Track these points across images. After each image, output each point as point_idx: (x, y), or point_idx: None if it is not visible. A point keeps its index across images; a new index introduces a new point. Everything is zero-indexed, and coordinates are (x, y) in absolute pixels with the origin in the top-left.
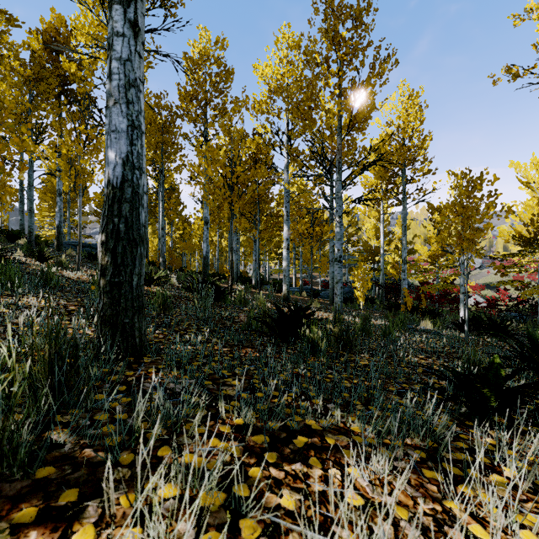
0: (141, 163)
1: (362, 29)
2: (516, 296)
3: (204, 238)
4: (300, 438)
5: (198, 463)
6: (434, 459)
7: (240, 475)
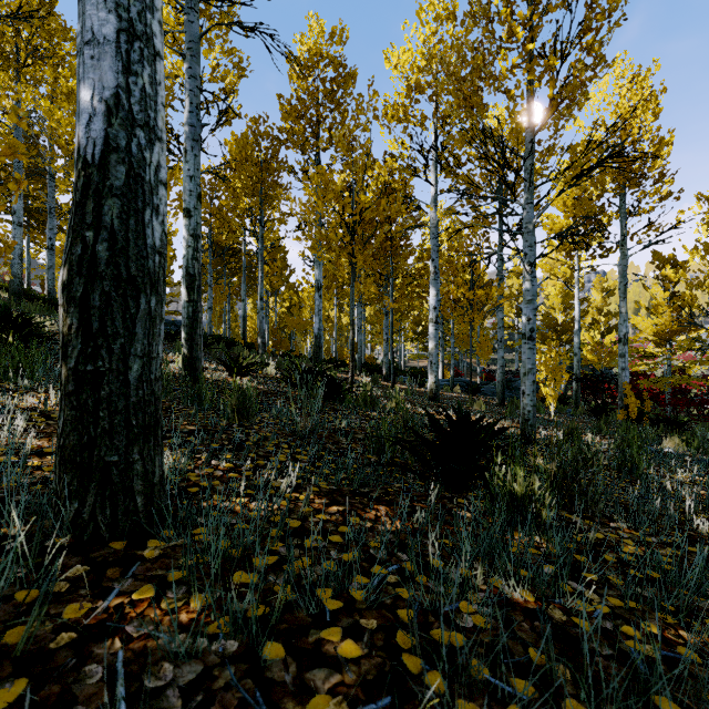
0: (153, 118)
1: None
2: None
3: (315, 310)
4: None
5: None
6: None
7: None
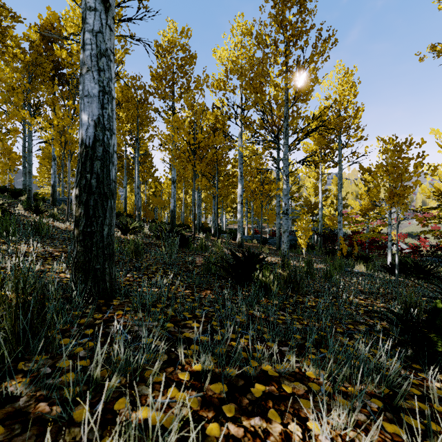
0: (112, 125)
1: (306, 14)
2: (434, 243)
3: (171, 195)
4: (257, 386)
5: (154, 419)
6: (392, 409)
7: (197, 433)
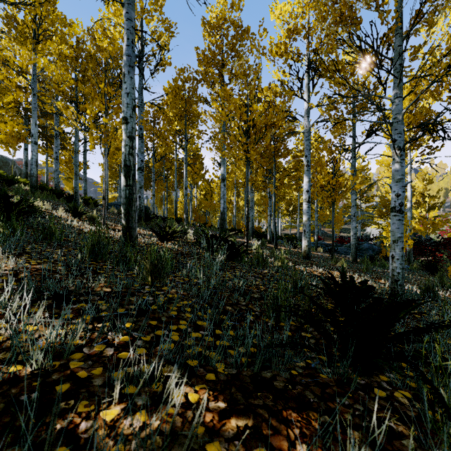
0: None
1: None
2: None
3: (221, 195)
4: None
5: None
6: None
7: None
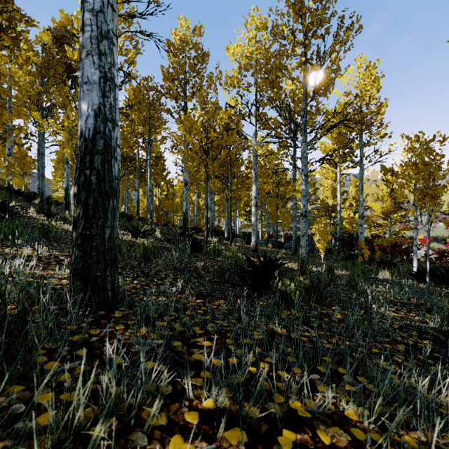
0: (114, 116)
1: (327, 0)
2: None
3: (184, 197)
4: (285, 433)
5: None
6: None
7: None
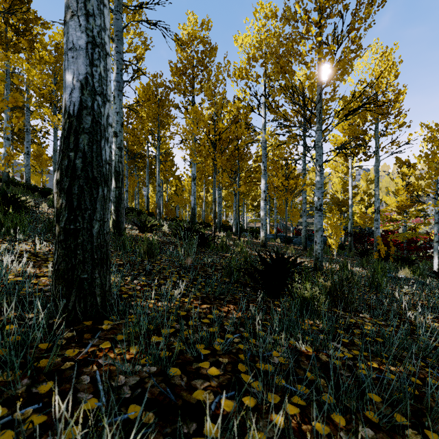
0: (105, 90)
1: None
2: None
3: (192, 192)
4: None
5: None
6: None
7: None
